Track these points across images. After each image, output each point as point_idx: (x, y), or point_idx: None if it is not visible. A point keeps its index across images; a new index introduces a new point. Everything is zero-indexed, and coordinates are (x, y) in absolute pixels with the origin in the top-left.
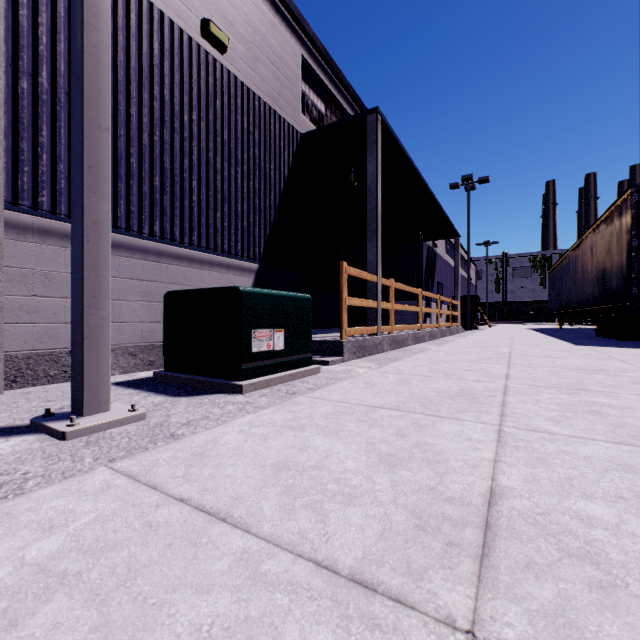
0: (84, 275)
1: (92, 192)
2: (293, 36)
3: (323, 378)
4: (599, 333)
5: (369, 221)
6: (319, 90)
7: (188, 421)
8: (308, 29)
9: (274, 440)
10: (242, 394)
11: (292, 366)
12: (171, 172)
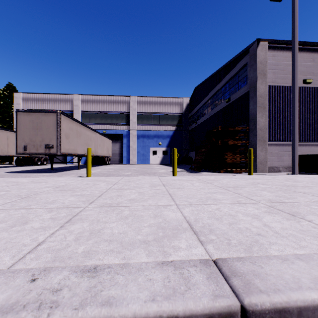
0: (294, 155)
1: (295, 143)
2: None
3: None
4: None
5: None
6: None
7: None
8: None
9: None
10: None
11: None
12: None
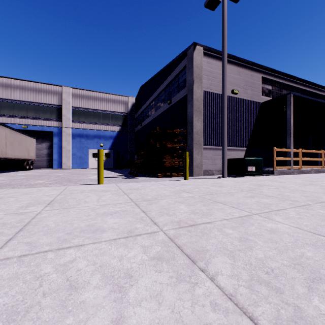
0: (224, 158)
1: (225, 147)
2: (258, 73)
3: None
4: None
5: (287, 131)
6: (269, 82)
7: None
8: (264, 67)
9: (253, 178)
10: None
11: (257, 175)
12: None
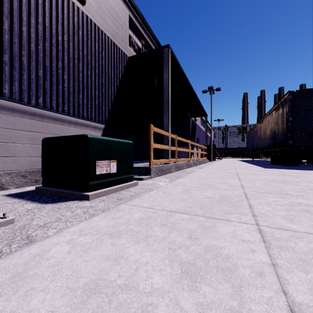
0: None
1: None
2: (124, 4)
3: (139, 188)
4: (272, 162)
5: (164, 104)
6: (138, 35)
7: (45, 223)
8: (132, 1)
9: (94, 250)
10: (89, 200)
11: (121, 182)
12: (50, 68)
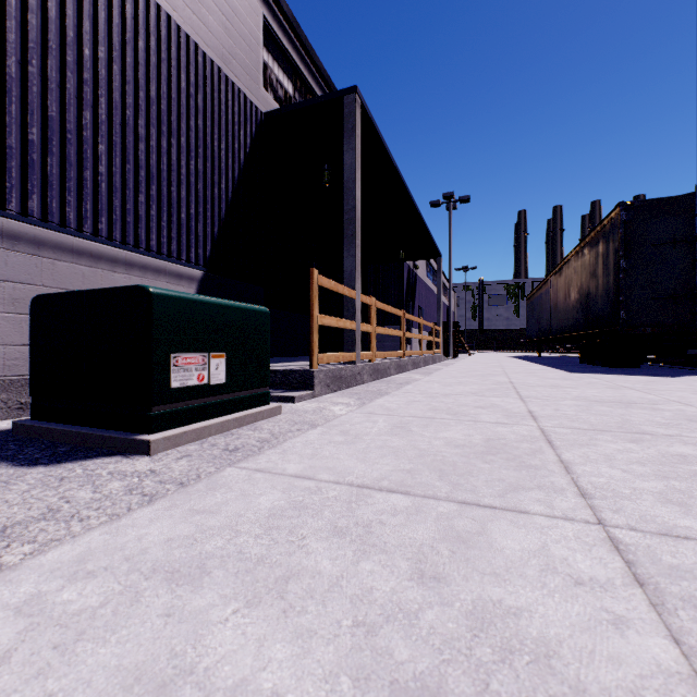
0: None
1: None
2: None
3: (284, 422)
4: (583, 360)
5: (346, 224)
6: (286, 65)
7: (6, 526)
8: None
9: (98, 644)
10: (149, 455)
11: (240, 406)
12: (60, 125)
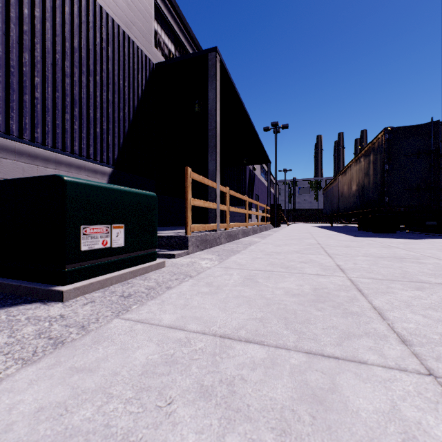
0: None
1: None
2: None
3: (167, 273)
4: (360, 228)
5: (210, 138)
6: (170, 33)
7: None
8: None
9: None
10: (62, 302)
11: (134, 262)
12: (5, 61)
